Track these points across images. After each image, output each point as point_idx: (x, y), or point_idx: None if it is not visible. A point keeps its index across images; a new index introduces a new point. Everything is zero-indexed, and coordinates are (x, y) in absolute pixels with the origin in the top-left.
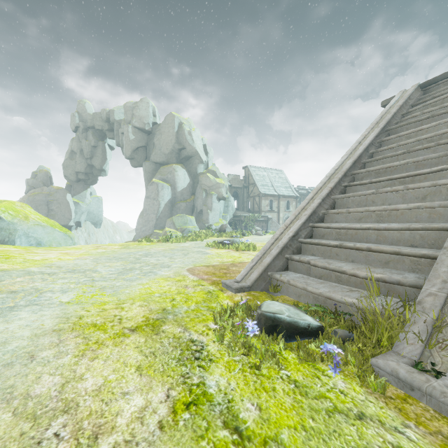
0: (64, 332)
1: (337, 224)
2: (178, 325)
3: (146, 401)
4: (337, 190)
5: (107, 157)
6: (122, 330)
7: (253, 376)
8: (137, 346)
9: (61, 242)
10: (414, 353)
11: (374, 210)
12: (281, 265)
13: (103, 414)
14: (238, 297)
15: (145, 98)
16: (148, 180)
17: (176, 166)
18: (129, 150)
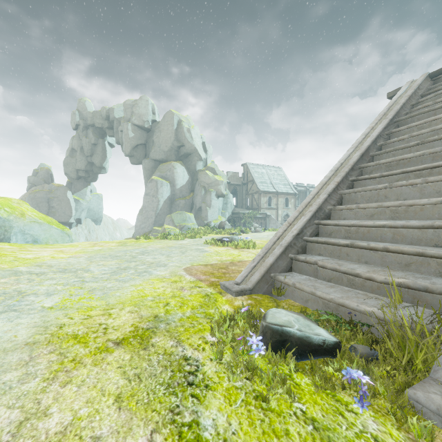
0: (37, 346)
1: (346, 221)
2: (170, 336)
3: None
4: (343, 185)
5: (107, 155)
6: (106, 343)
7: (259, 412)
8: (120, 366)
9: (58, 239)
10: None
11: (388, 205)
12: (284, 266)
13: None
14: (238, 302)
15: (144, 96)
16: (147, 177)
17: (175, 163)
18: (128, 148)
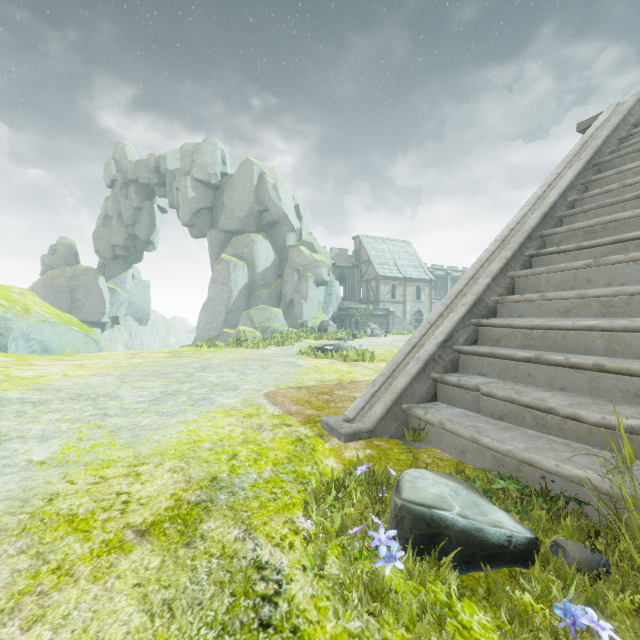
0: (1, 539)
1: (525, 320)
2: (234, 519)
3: None
4: (516, 263)
5: (156, 224)
6: (122, 531)
7: None
8: (139, 582)
9: (80, 347)
10: None
11: (595, 295)
12: (424, 392)
13: None
14: (350, 452)
15: (210, 137)
16: (214, 256)
17: (255, 235)
18: (187, 214)
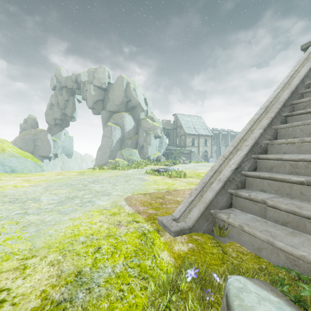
0: None
1: (291, 155)
2: None
3: None
4: (277, 120)
5: (76, 108)
6: None
7: None
8: None
9: (32, 169)
10: None
11: None
12: (224, 202)
13: None
14: (178, 245)
15: (102, 65)
16: (104, 124)
17: (124, 113)
18: (91, 102)
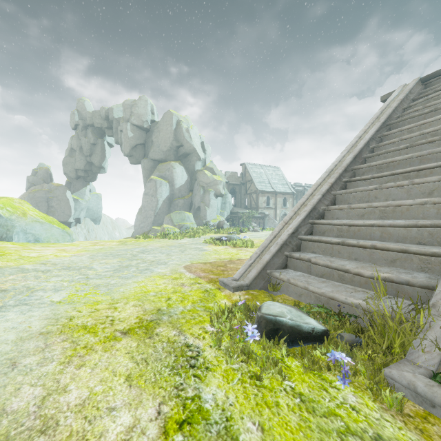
0: (51, 336)
1: (339, 220)
2: (173, 327)
3: (134, 419)
4: (337, 186)
5: (106, 155)
6: (114, 332)
7: (253, 388)
8: (128, 352)
9: (59, 238)
10: (431, 363)
11: (377, 206)
12: (280, 263)
13: (84, 436)
14: (236, 297)
15: (143, 96)
16: (146, 177)
17: (174, 163)
18: (127, 148)
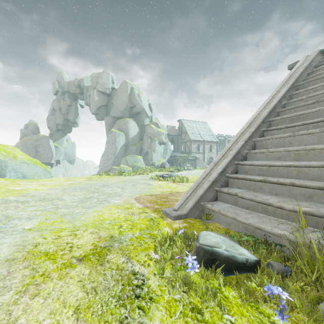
0: (15, 262)
1: (259, 162)
2: (122, 254)
3: None
4: (256, 134)
5: (79, 113)
6: (70, 259)
7: (195, 323)
8: (80, 280)
9: (42, 175)
10: None
11: (292, 150)
12: (211, 196)
13: None
14: (176, 224)
15: (106, 70)
16: (108, 129)
17: (128, 119)
18: (94, 108)
